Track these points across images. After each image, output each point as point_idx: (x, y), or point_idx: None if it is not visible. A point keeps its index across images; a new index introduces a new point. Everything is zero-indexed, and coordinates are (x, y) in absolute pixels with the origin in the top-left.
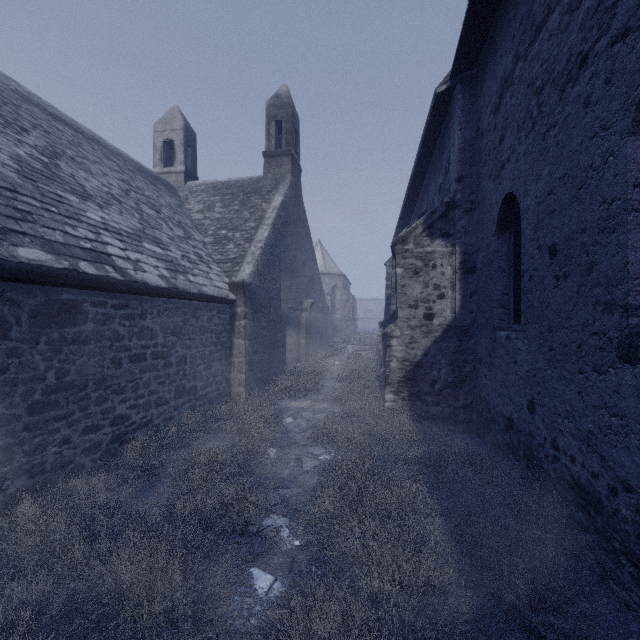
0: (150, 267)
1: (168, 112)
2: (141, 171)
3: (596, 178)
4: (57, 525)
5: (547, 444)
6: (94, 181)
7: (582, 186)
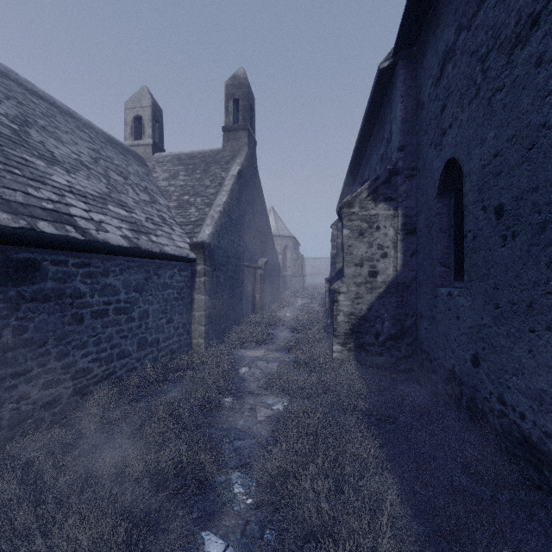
0: (113, 228)
1: (138, 91)
2: (112, 143)
3: (550, 136)
4: (6, 487)
5: (493, 398)
6: (64, 148)
7: (533, 146)
